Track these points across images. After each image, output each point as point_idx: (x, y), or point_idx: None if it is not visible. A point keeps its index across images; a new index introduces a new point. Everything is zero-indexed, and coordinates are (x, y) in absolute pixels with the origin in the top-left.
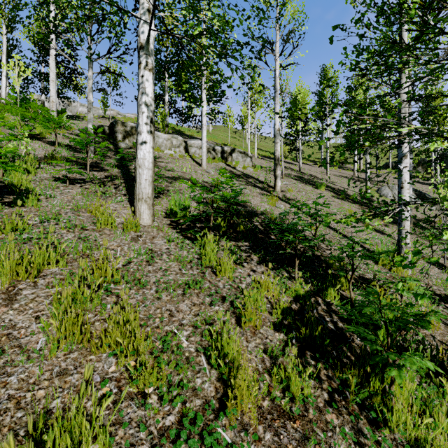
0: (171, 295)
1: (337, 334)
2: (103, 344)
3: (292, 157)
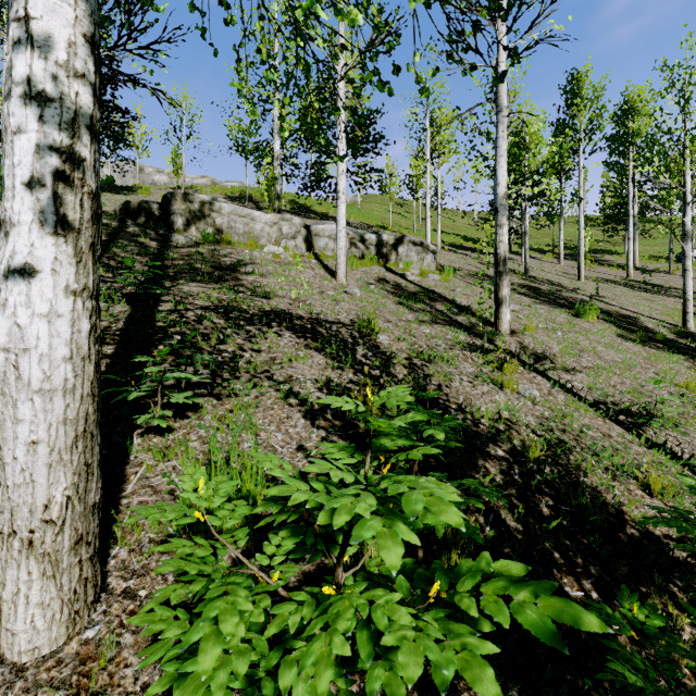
0: None
1: None
2: None
3: None
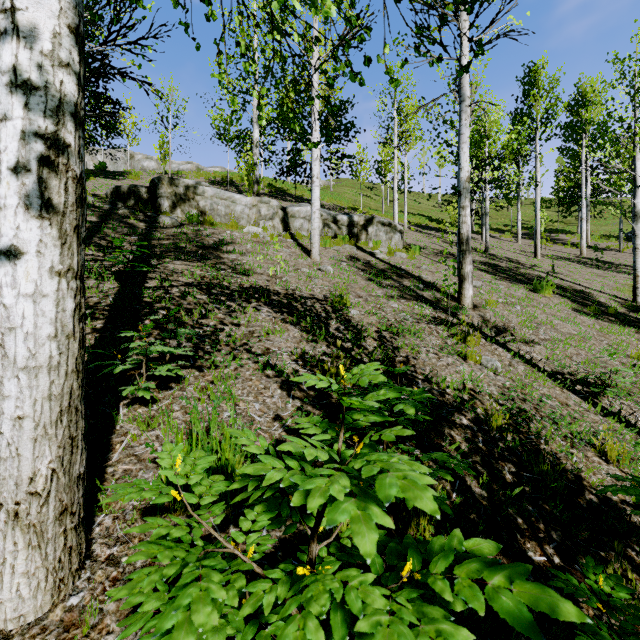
0: None
1: None
2: None
3: None
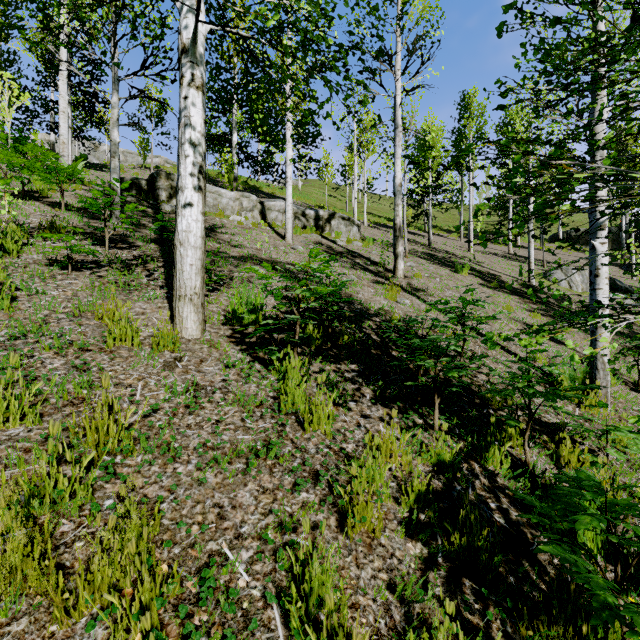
0: (224, 474)
1: (511, 535)
2: (80, 597)
3: (417, 224)
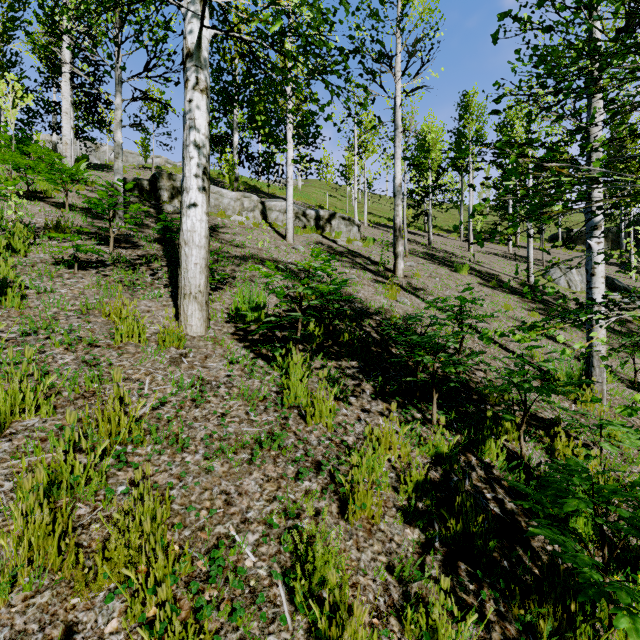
0: (230, 463)
1: (505, 523)
2: (98, 573)
3: (417, 224)
